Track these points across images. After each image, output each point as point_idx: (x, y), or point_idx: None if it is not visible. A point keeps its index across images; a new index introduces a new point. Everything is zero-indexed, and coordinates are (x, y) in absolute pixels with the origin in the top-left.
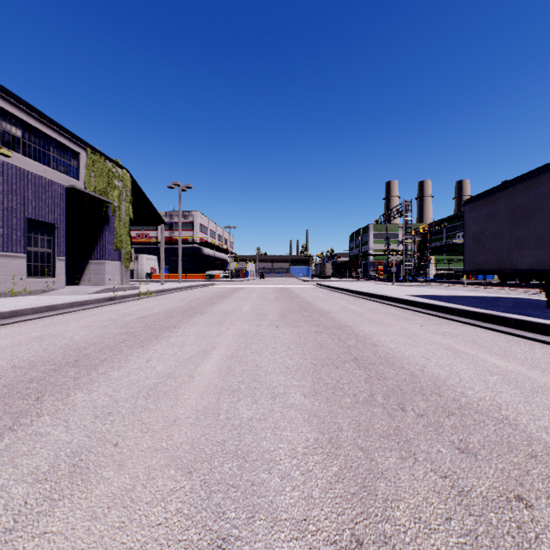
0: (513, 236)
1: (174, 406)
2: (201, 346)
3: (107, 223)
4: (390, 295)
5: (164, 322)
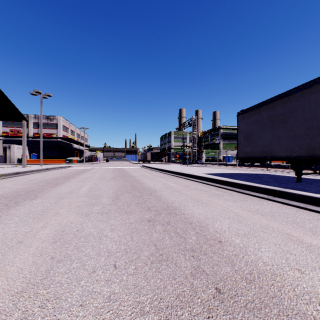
0: (273, 135)
1: None
2: None
3: None
4: (193, 173)
5: None
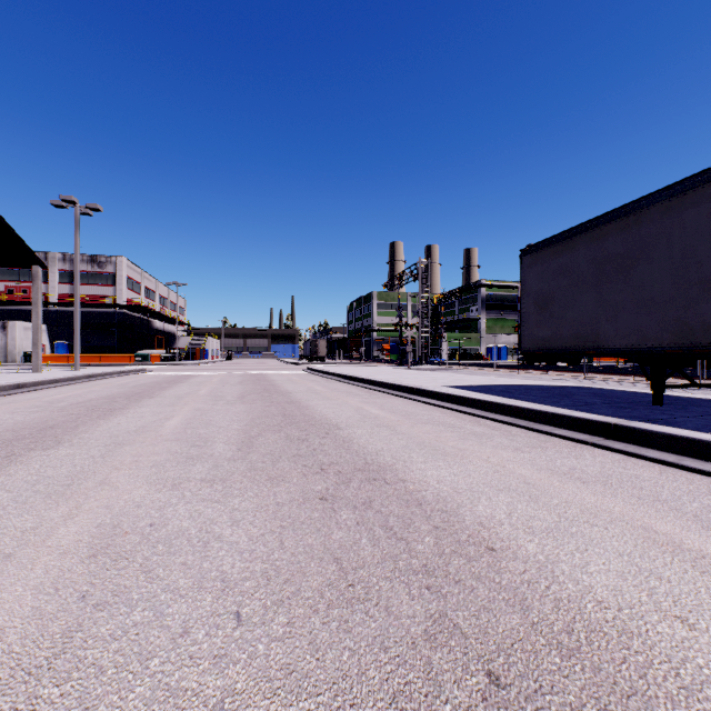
0: (601, 300)
1: None
2: None
3: None
4: (423, 386)
5: None
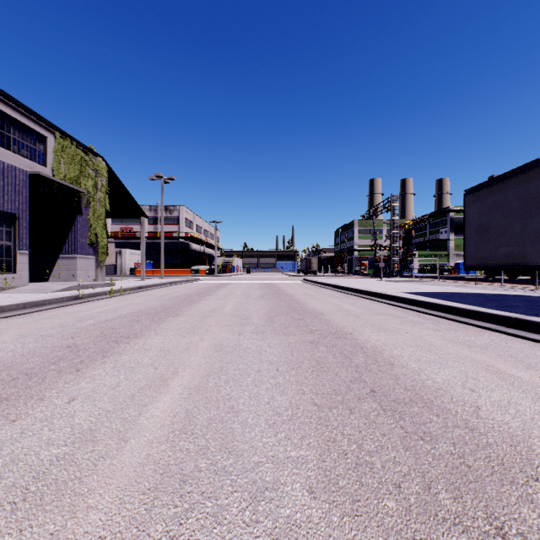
0: (526, 228)
1: (56, 539)
2: (159, 369)
3: (80, 215)
4: (385, 292)
5: (125, 329)
